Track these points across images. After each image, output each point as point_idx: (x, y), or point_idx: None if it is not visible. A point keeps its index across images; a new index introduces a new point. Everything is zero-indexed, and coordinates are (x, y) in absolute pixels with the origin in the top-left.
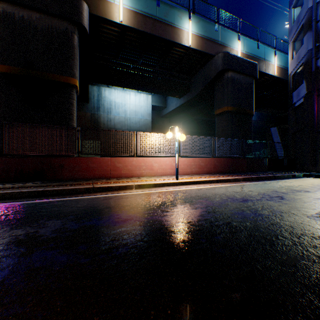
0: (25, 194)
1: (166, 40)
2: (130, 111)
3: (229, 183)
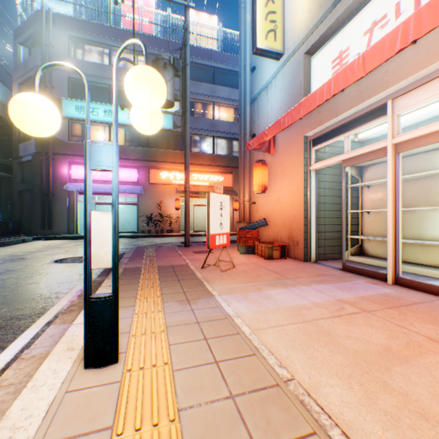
0: None
1: None
2: None
3: None
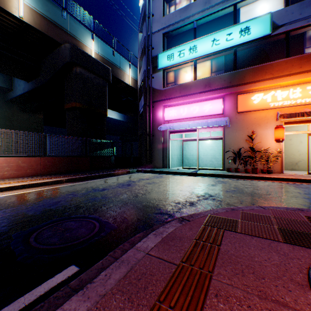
0: None
1: None
2: None
3: (41, 188)
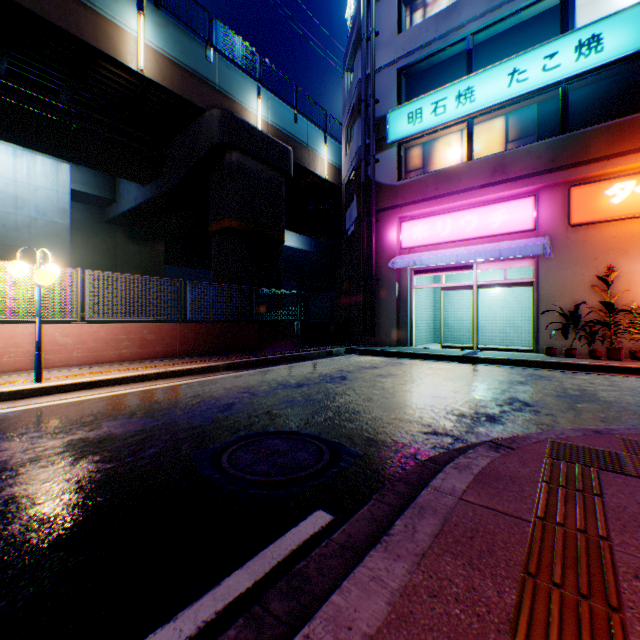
0: None
1: (71, 36)
2: None
3: (187, 379)
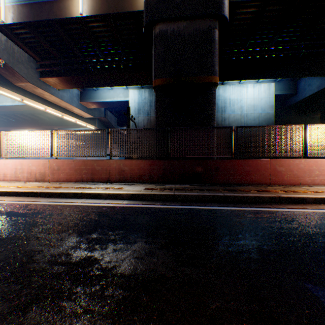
0: (208, 198)
1: None
2: (247, 107)
3: None
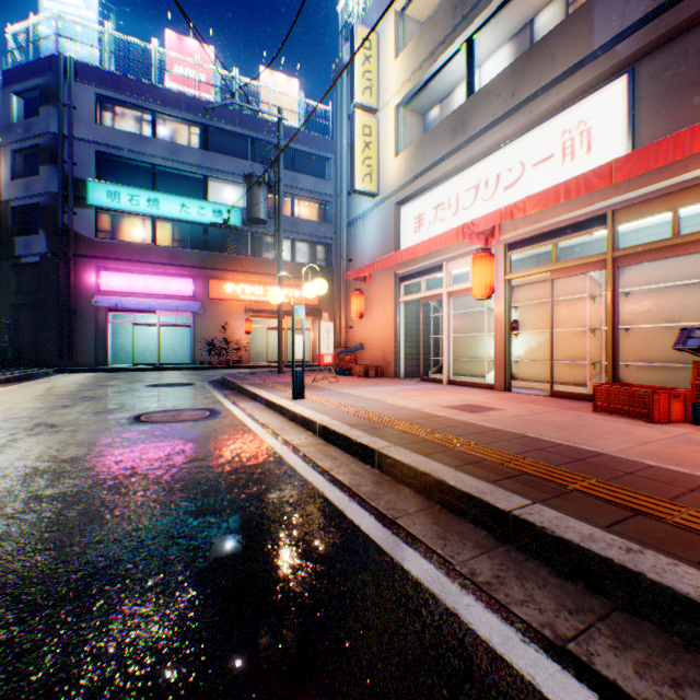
0: None
1: None
2: None
3: (5, 386)
